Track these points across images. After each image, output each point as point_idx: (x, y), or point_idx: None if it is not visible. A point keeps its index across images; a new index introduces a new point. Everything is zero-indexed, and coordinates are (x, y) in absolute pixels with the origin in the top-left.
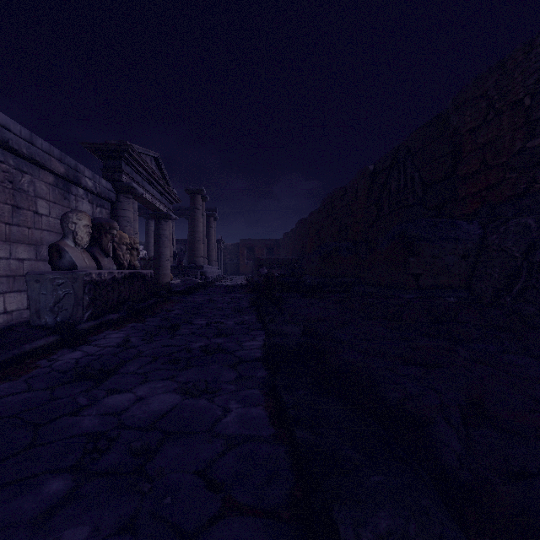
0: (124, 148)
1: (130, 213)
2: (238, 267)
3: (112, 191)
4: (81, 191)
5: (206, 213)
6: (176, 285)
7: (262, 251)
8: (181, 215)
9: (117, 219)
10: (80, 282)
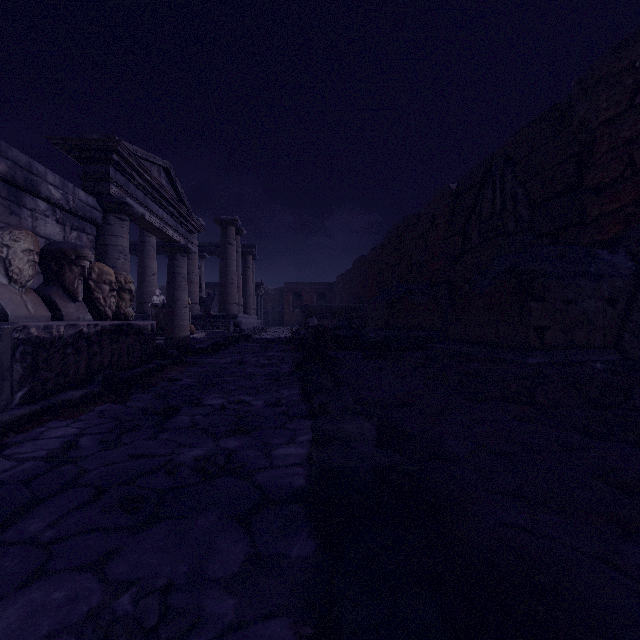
0: (111, 145)
1: (124, 240)
2: (282, 316)
3: (97, 208)
4: (43, 205)
5: (242, 251)
6: (198, 340)
7: (312, 297)
8: (212, 253)
9: (105, 249)
10: (6, 341)
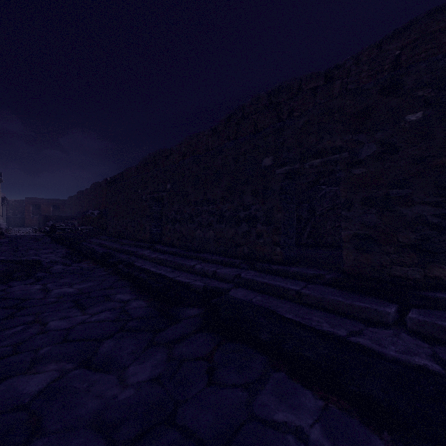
0: None
1: None
2: (23, 220)
3: None
4: None
5: None
6: None
7: (49, 208)
8: None
9: None
10: None
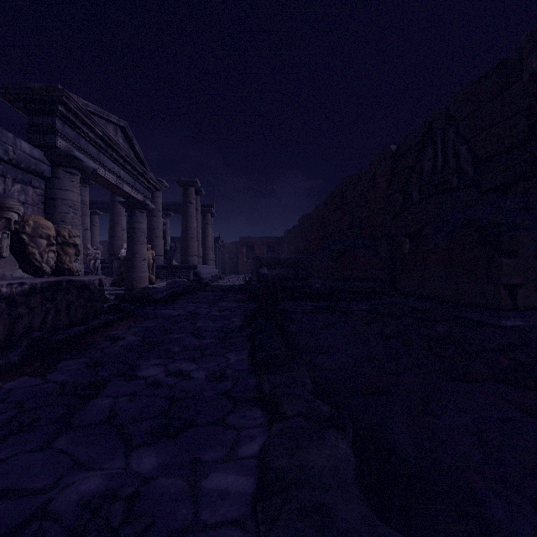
0: (55, 95)
1: (74, 194)
2: (237, 266)
3: (44, 161)
4: None
5: (202, 209)
6: (158, 290)
7: (263, 250)
8: (176, 211)
9: (53, 203)
10: None
